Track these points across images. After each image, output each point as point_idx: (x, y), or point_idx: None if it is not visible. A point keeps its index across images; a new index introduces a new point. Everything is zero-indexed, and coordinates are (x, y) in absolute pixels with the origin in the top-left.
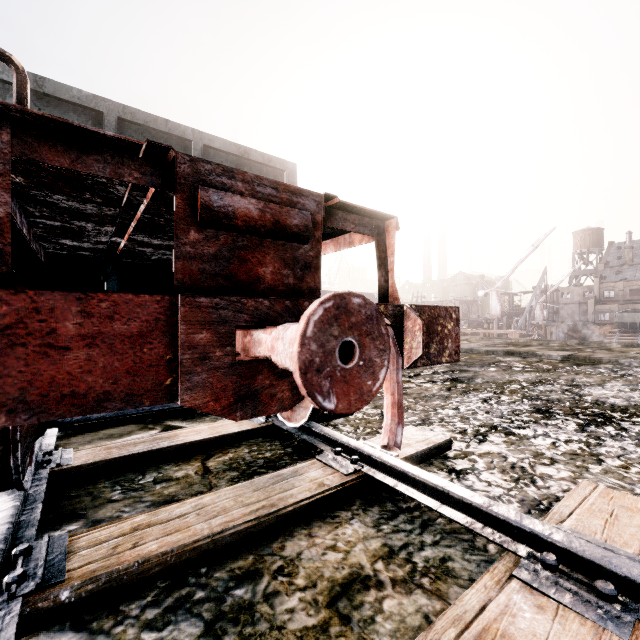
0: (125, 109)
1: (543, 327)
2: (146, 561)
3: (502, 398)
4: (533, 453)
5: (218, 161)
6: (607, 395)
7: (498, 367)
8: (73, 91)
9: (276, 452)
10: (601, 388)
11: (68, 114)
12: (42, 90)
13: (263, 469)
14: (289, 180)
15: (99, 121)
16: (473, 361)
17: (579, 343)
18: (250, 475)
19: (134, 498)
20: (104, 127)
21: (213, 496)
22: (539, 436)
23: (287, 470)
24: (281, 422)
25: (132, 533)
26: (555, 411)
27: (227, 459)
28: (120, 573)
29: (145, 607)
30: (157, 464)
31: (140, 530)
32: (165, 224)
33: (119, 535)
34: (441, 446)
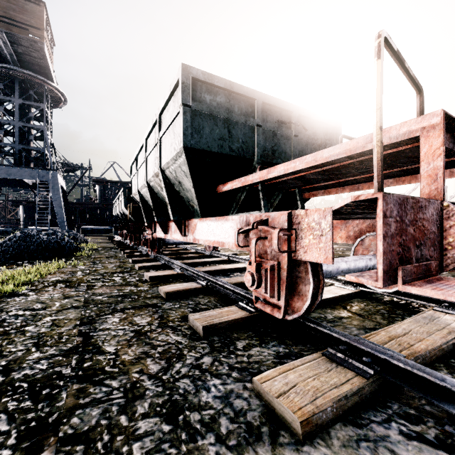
0: (265, 96)
1: None
2: (429, 352)
3: None
4: None
5: (303, 124)
6: None
7: None
8: (244, 88)
9: (384, 306)
10: None
11: (240, 102)
12: (232, 90)
13: (393, 315)
14: (338, 133)
15: (252, 105)
16: None
17: None
18: (390, 317)
19: (341, 325)
20: (257, 108)
21: (405, 325)
22: None
23: (425, 315)
24: (367, 289)
25: (394, 339)
26: None
27: (359, 309)
28: (424, 356)
29: (450, 374)
30: (319, 309)
31: (396, 338)
32: (350, 166)
33: (388, 340)
34: None
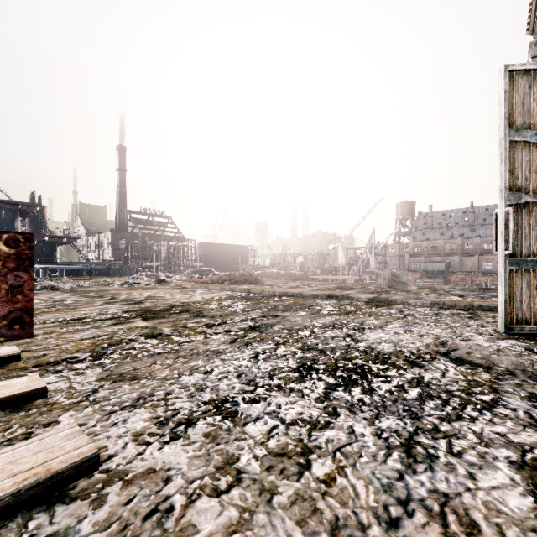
0: None
1: (375, 274)
2: None
3: (278, 350)
4: (223, 461)
5: None
6: (381, 339)
7: (309, 311)
8: None
9: None
10: (381, 331)
11: None
12: None
13: None
14: None
15: None
16: (293, 305)
17: (389, 286)
18: None
19: None
20: None
21: None
22: (264, 416)
23: None
24: None
25: None
26: (317, 366)
27: None
28: None
29: None
30: None
31: None
32: None
33: None
34: (59, 476)
